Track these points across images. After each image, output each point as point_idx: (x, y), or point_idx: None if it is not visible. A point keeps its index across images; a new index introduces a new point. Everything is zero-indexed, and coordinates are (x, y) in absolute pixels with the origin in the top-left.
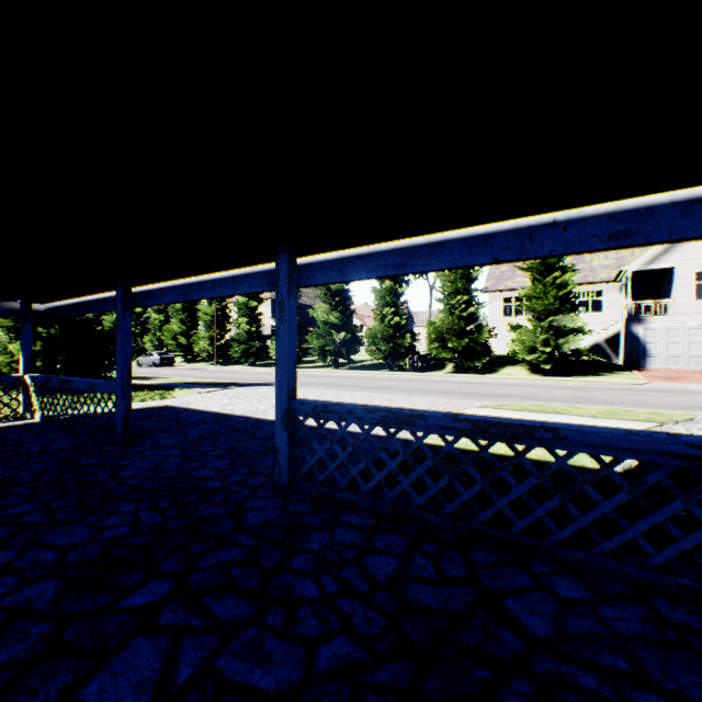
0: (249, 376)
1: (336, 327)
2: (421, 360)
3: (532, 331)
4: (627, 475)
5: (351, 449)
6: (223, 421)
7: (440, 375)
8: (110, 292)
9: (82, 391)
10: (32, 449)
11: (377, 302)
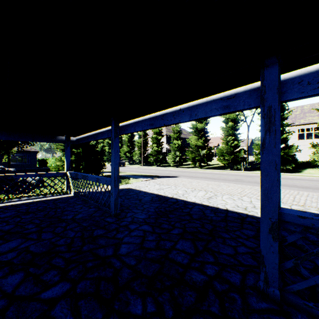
0: (160, 172)
1: (200, 147)
2: (249, 164)
3: None
4: None
5: None
6: (164, 201)
7: None
8: (105, 127)
9: (92, 182)
10: (68, 216)
11: (224, 134)
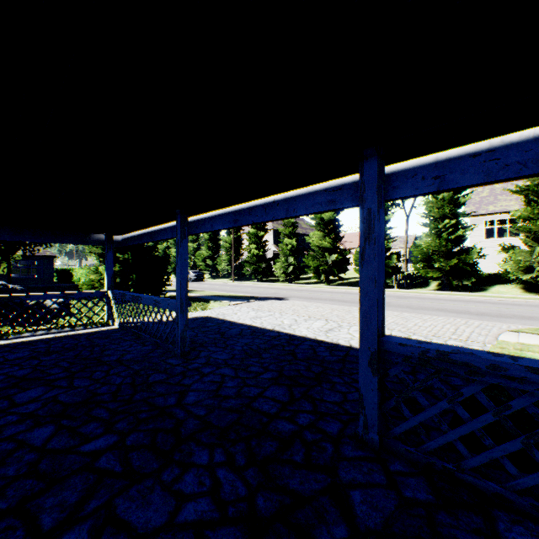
0: (261, 290)
1: (328, 250)
2: (406, 278)
3: (527, 252)
4: None
5: (491, 418)
6: (258, 336)
7: (429, 292)
8: (168, 222)
9: (148, 306)
10: (111, 357)
11: None
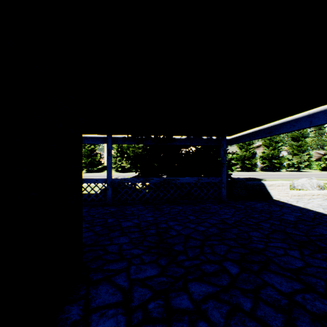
0: None
1: None
2: None
3: (116, 156)
4: (99, 193)
5: None
6: None
7: None
8: None
9: None
10: None
11: None
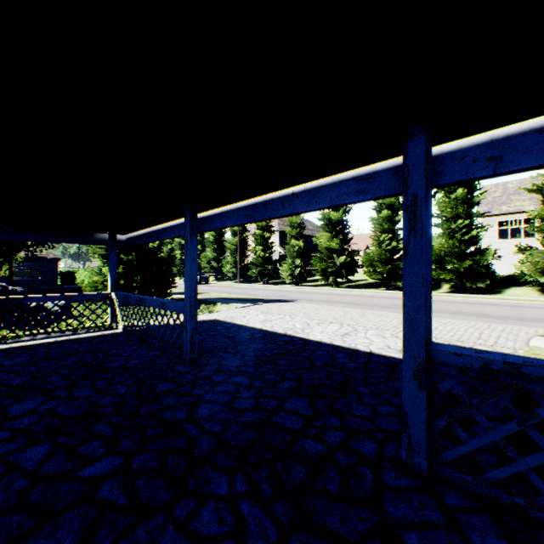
0: (268, 293)
1: (336, 252)
2: None
3: None
4: None
5: None
6: (271, 340)
7: (442, 295)
8: (175, 220)
9: (154, 308)
10: (115, 364)
11: (375, 229)
